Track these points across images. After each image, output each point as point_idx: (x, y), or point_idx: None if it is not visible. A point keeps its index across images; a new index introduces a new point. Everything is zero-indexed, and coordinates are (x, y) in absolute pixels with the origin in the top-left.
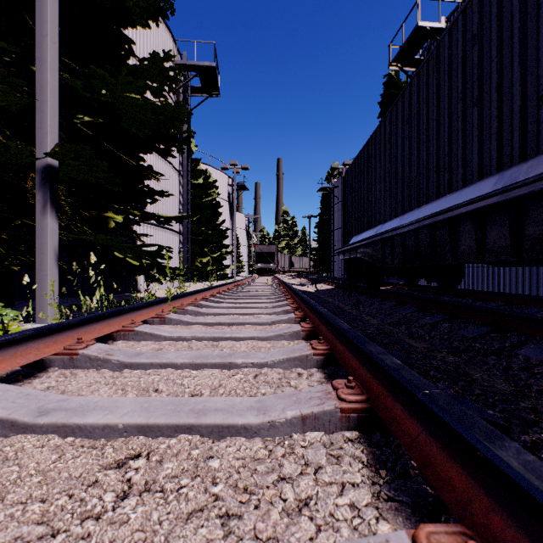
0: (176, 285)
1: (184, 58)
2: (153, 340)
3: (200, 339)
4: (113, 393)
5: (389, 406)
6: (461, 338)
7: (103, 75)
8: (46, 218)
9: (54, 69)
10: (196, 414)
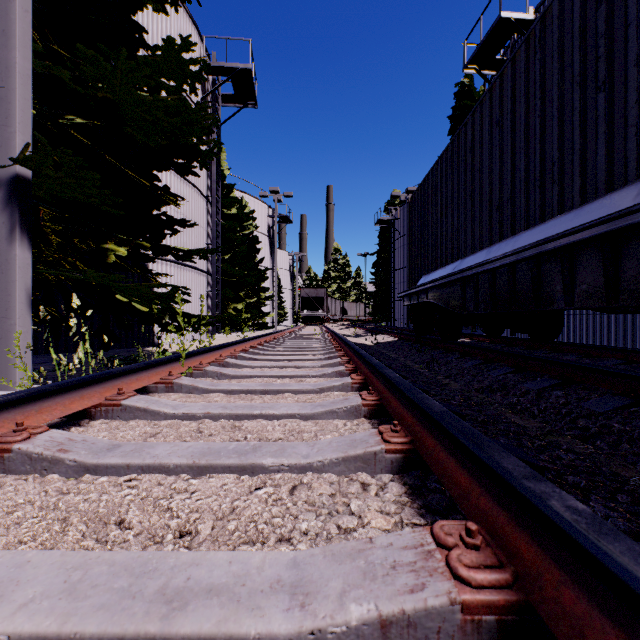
0: (203, 337)
1: (213, 59)
2: (149, 419)
3: (216, 418)
4: (43, 530)
5: (574, 614)
6: (588, 413)
7: (96, 58)
8: (14, 247)
9: (26, 46)
10: (166, 606)
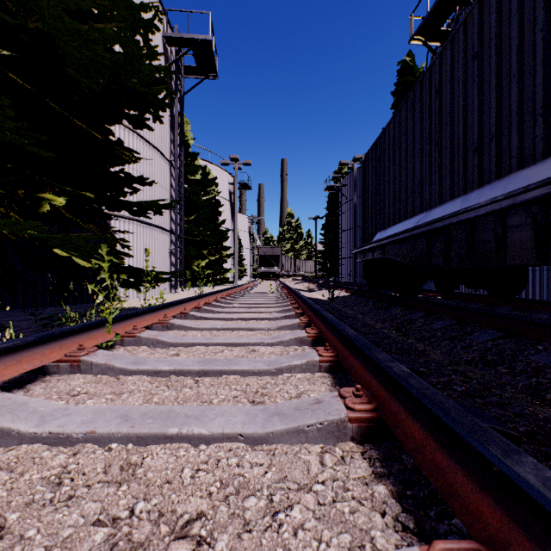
0: (166, 291)
1: (176, 31)
2: None
3: (105, 441)
4: None
5: None
6: None
7: None
8: None
9: None
10: None
